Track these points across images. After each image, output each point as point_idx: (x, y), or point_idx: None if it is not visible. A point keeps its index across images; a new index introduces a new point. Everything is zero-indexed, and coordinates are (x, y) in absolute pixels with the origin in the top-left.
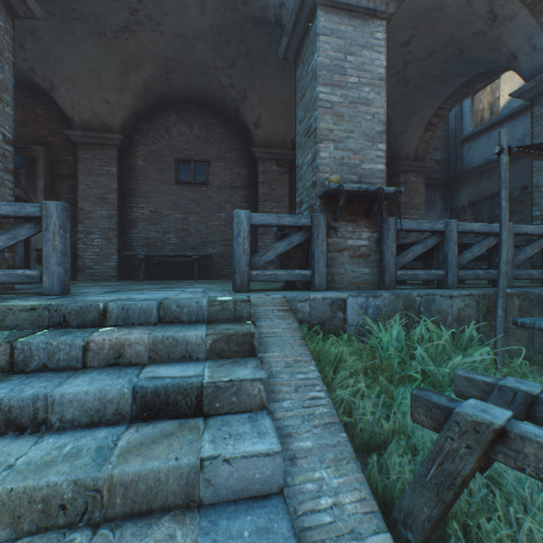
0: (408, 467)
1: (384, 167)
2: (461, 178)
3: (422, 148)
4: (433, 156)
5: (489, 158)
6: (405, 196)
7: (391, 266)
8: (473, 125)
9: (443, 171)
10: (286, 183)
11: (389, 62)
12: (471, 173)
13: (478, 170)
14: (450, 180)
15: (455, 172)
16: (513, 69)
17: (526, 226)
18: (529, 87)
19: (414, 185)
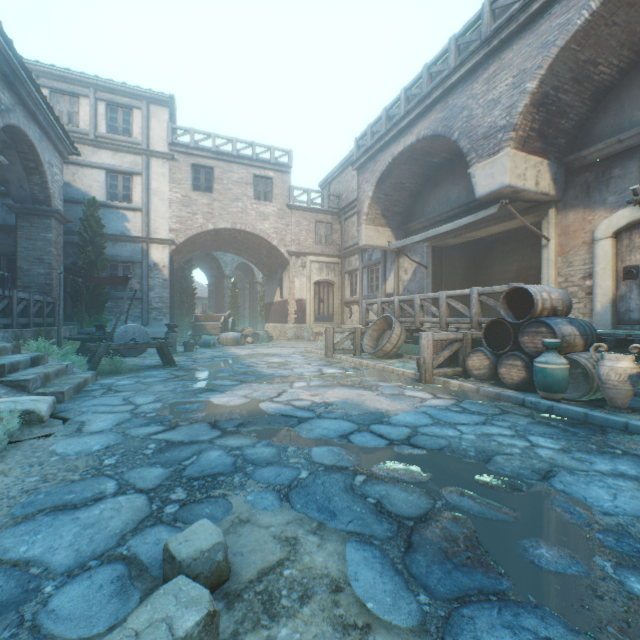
0: (86, 365)
1: None
2: None
3: None
4: None
5: None
6: None
7: None
8: None
9: None
10: None
11: None
12: None
13: None
14: None
15: None
16: (7, 189)
17: (37, 296)
18: (19, 207)
19: None
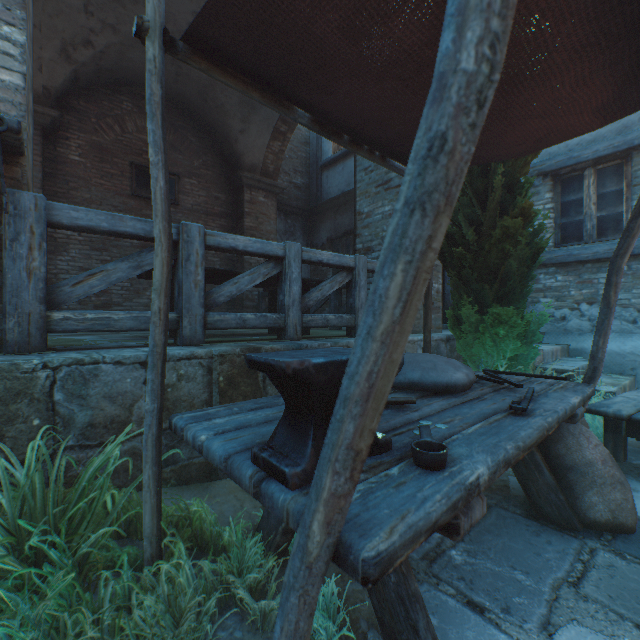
0: None
1: (23, 82)
2: (321, 210)
3: (273, 162)
4: (294, 179)
5: (345, 190)
6: (251, 219)
7: (30, 301)
8: (331, 150)
9: (305, 200)
10: (36, 162)
11: (197, 3)
12: (329, 205)
13: (335, 203)
14: (311, 211)
15: (316, 202)
16: None
17: (322, 252)
18: None
19: (264, 207)
